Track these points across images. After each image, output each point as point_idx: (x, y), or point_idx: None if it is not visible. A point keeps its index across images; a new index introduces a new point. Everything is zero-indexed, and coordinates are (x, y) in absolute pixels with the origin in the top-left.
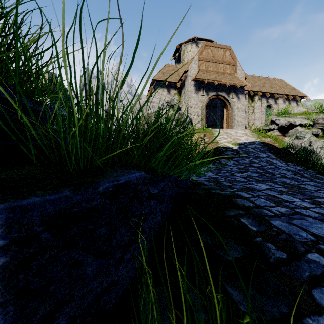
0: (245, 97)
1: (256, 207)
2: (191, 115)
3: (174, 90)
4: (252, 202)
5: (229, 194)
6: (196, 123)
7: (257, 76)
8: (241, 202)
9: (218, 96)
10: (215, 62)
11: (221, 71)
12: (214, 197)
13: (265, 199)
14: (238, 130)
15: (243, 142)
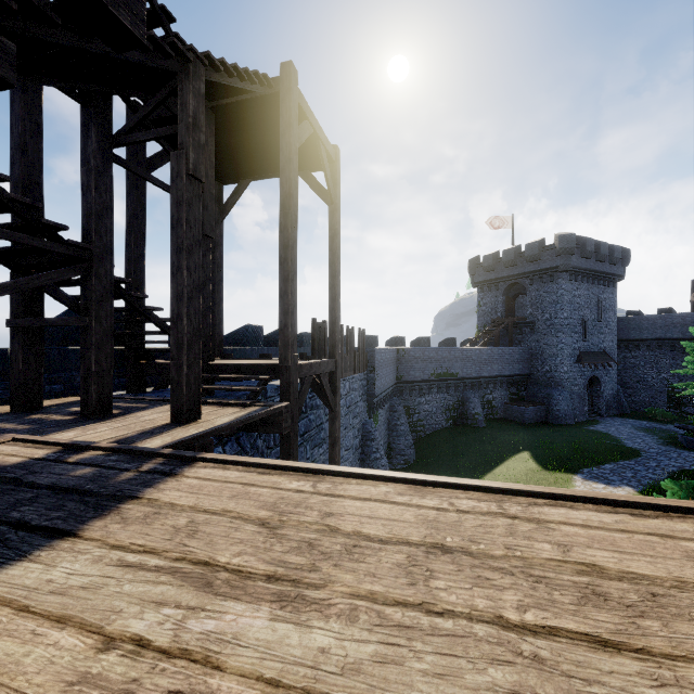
0: None
1: None
2: None
3: None
4: None
5: None
6: None
7: None
8: None
9: None
10: None
11: None
12: None
13: None
14: None
15: None
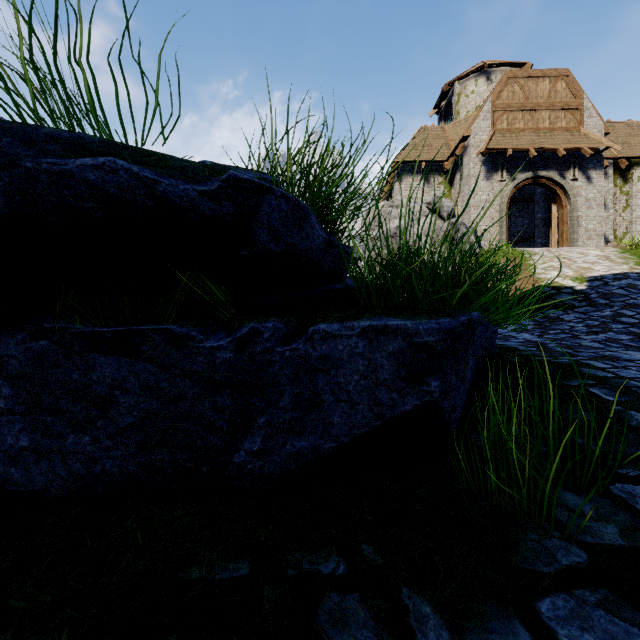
0: (607, 175)
1: (618, 378)
2: (475, 223)
3: (439, 177)
4: (612, 373)
5: (568, 363)
6: (486, 239)
7: (639, 122)
8: (590, 371)
9: (538, 179)
10: (532, 108)
11: (545, 125)
12: (541, 365)
13: (638, 371)
14: (586, 250)
15: (599, 275)
